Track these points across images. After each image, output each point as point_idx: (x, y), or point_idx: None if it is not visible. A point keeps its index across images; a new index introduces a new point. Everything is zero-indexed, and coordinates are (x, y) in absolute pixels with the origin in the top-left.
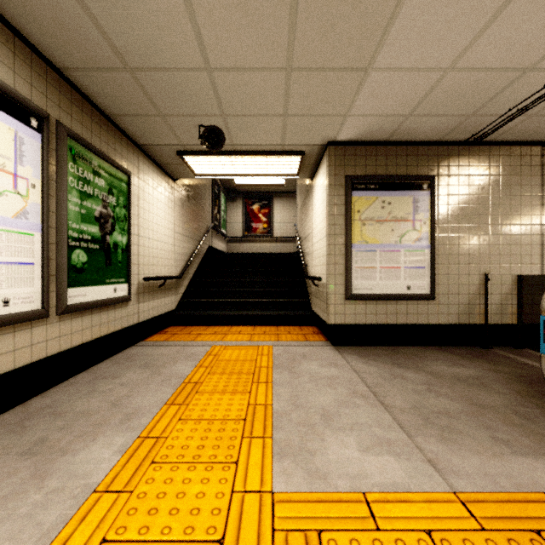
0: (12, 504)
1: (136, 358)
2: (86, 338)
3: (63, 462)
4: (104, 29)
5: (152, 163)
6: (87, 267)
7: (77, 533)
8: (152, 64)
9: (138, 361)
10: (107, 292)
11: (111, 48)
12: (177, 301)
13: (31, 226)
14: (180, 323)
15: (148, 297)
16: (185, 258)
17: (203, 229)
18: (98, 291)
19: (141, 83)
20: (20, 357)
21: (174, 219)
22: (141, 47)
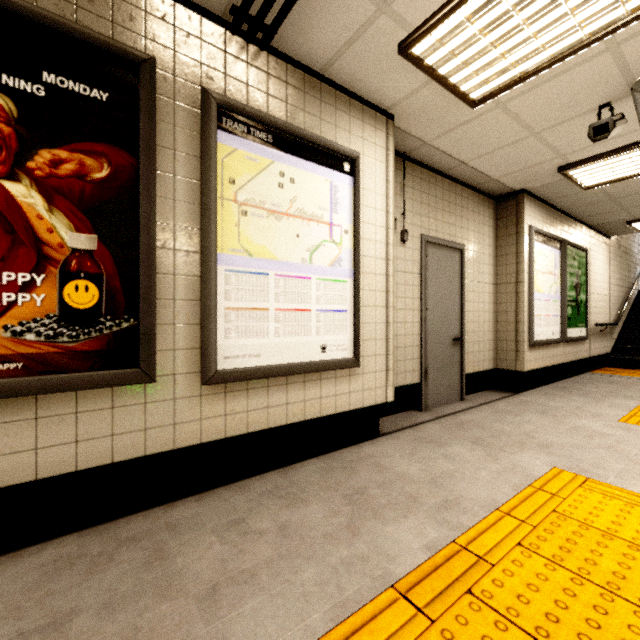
0: (598, 403)
1: (597, 379)
2: (569, 359)
3: (606, 400)
4: (607, 192)
5: (596, 233)
6: (570, 317)
7: (639, 412)
8: (633, 193)
9: (601, 380)
10: (577, 333)
11: (606, 196)
12: (611, 346)
13: (557, 297)
14: (616, 365)
15: (594, 339)
16: (616, 306)
17: (632, 274)
18: (574, 332)
19: (617, 201)
20: (554, 360)
21: (608, 272)
22: (629, 190)
